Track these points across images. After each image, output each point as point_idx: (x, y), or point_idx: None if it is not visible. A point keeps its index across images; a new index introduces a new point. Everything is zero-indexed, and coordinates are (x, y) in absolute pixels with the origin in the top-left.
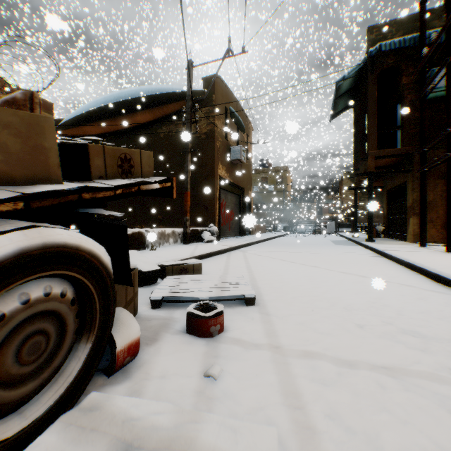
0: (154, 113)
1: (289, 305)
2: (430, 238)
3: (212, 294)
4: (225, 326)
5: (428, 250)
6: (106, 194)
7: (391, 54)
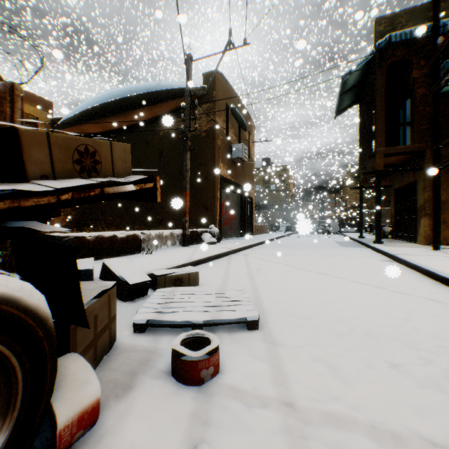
0: (153, 110)
1: (300, 329)
2: (442, 240)
3: (207, 317)
4: (220, 364)
5: (444, 254)
6: (41, 201)
7: (401, 46)
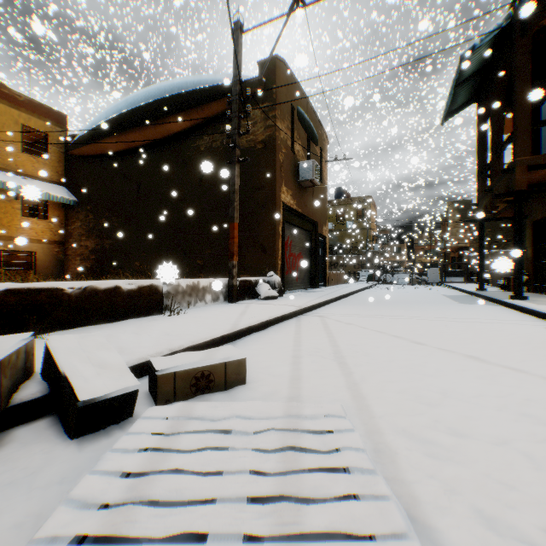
0: (192, 116)
1: None
2: None
3: None
4: None
5: None
6: None
7: None
